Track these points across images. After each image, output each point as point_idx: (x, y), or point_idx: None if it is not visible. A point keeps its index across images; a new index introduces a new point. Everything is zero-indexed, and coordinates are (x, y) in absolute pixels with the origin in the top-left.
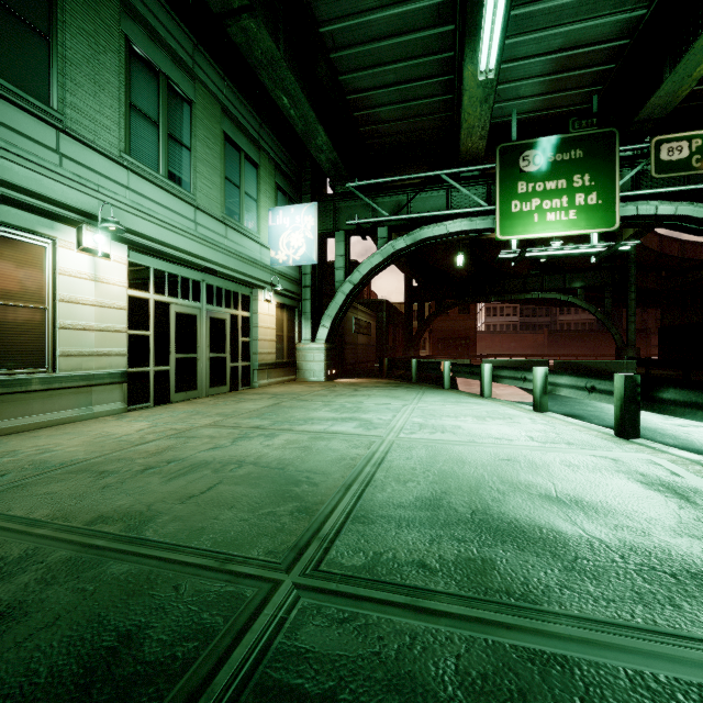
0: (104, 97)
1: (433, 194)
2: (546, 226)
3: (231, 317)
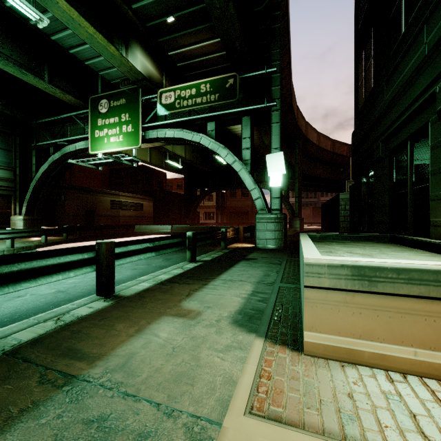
0: None
1: (78, 127)
2: (110, 145)
3: None
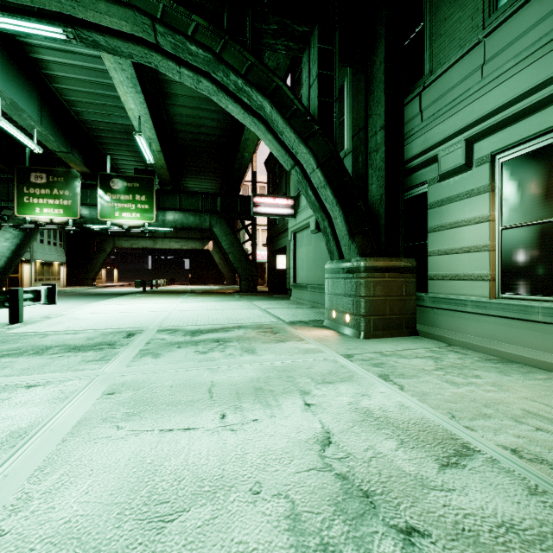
0: None
1: None
2: None
3: None
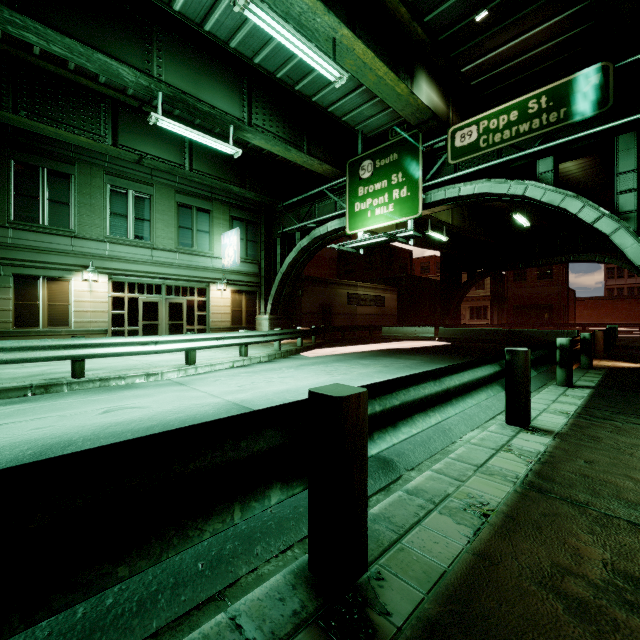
0: (96, 215)
1: (328, 203)
2: (375, 220)
3: (188, 302)
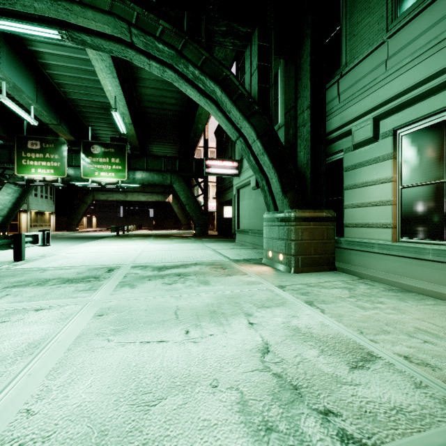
0: None
1: None
2: None
3: None
